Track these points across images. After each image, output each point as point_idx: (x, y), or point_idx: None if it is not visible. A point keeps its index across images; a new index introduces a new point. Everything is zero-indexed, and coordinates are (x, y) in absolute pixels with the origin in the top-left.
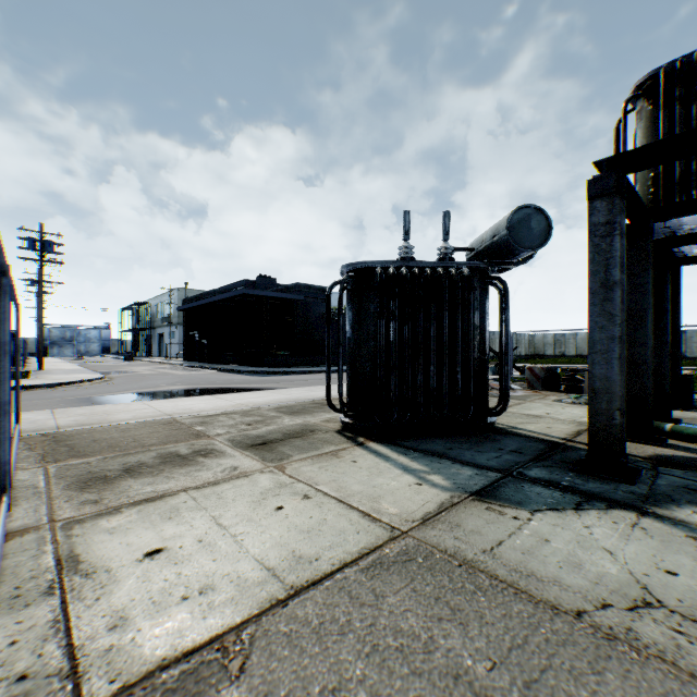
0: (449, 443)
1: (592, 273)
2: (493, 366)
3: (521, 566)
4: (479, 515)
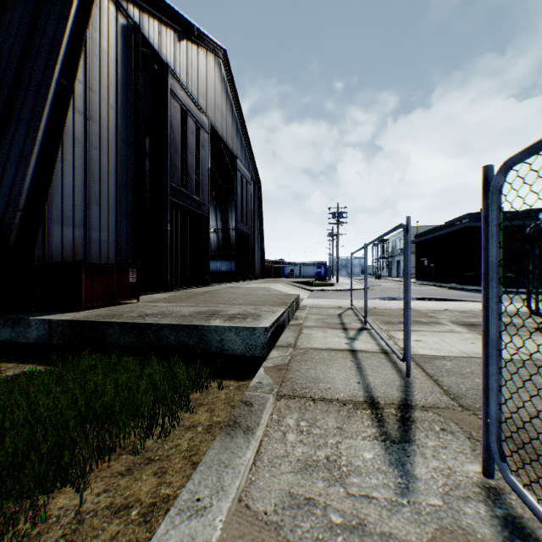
0: None
1: None
2: None
3: None
4: None
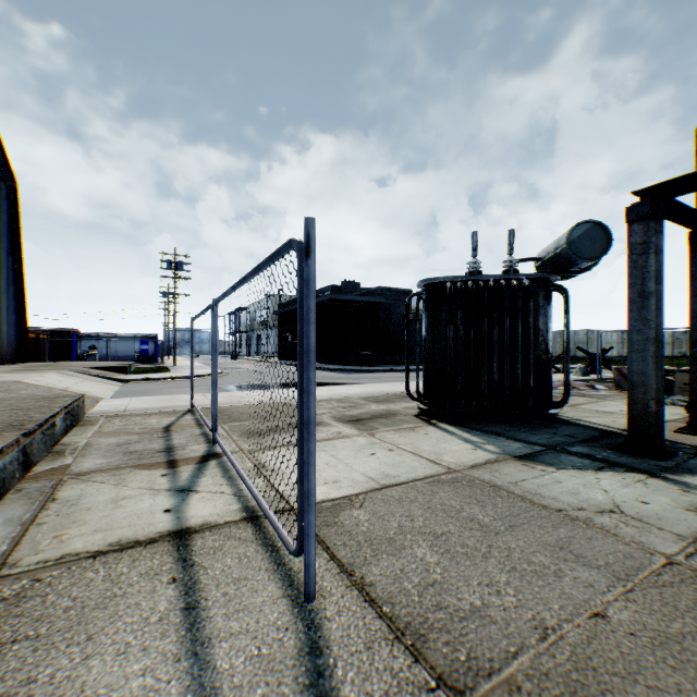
0: (509, 427)
1: (630, 285)
2: (583, 367)
3: (532, 491)
4: (515, 467)
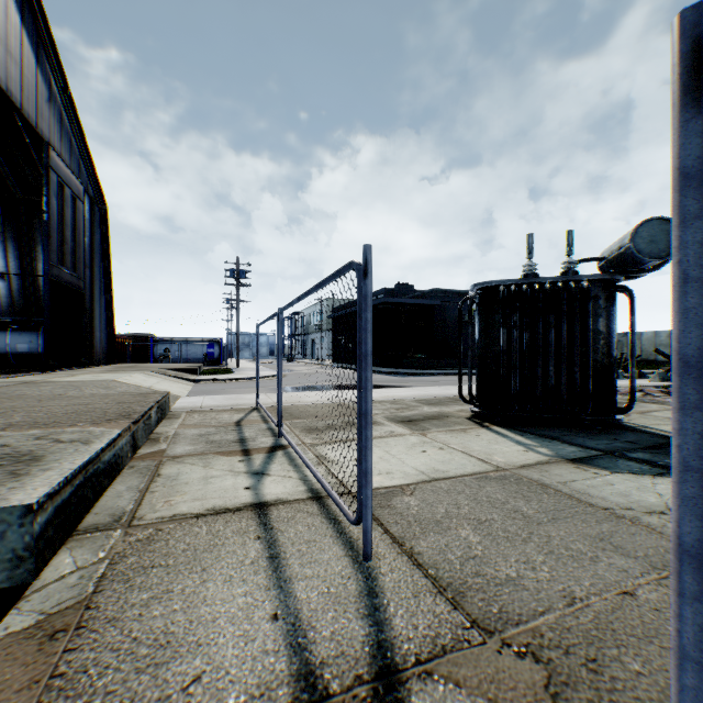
0: (565, 432)
1: None
2: (661, 372)
3: (580, 490)
4: (566, 469)
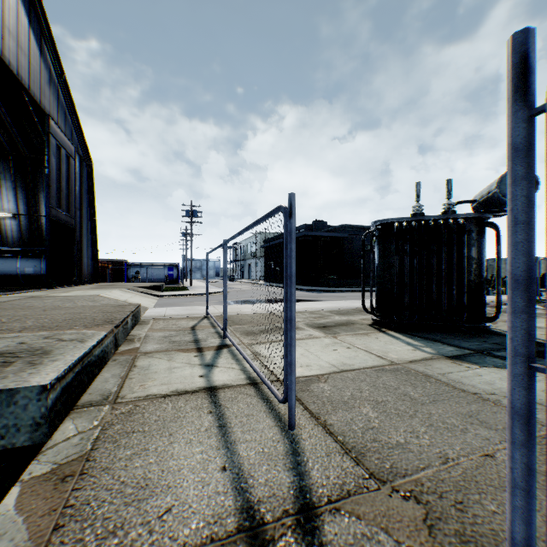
0: (445, 336)
1: None
2: None
3: (455, 380)
4: (445, 364)
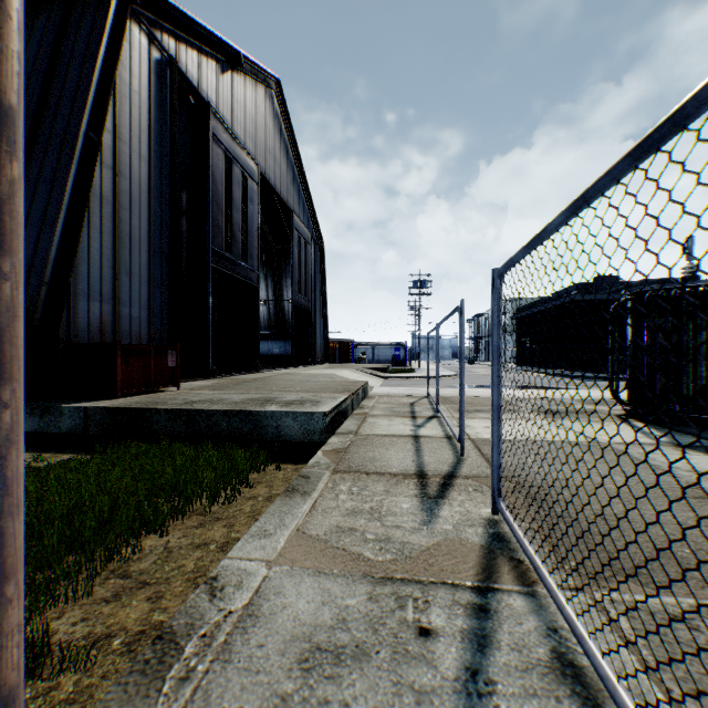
0: None
1: None
2: None
3: (650, 457)
4: (660, 448)
